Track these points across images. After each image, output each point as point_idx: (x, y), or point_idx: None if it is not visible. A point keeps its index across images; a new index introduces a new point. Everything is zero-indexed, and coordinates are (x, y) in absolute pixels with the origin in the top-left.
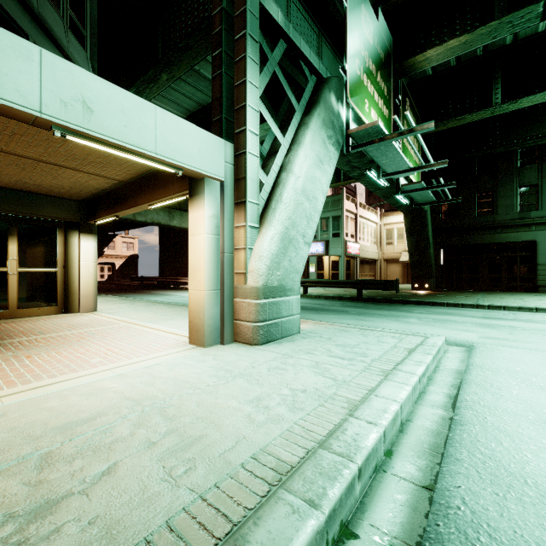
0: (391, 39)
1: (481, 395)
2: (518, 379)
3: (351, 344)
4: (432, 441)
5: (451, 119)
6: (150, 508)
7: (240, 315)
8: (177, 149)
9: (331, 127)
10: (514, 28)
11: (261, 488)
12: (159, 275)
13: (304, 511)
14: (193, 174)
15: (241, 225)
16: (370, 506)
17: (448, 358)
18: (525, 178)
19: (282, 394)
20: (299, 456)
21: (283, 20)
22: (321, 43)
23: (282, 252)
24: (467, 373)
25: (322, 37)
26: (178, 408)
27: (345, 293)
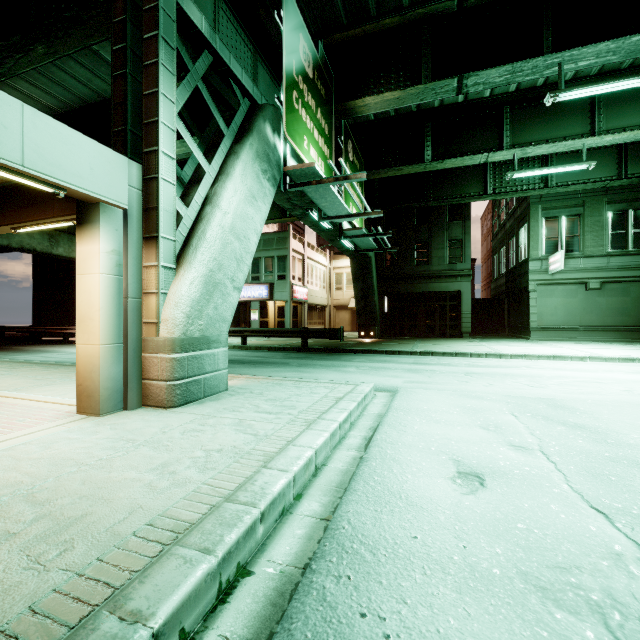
0: (332, 76)
1: (389, 433)
2: (422, 416)
3: (283, 397)
4: (340, 479)
5: (391, 169)
6: (6, 599)
7: (150, 373)
8: (57, 163)
9: (266, 160)
10: (437, 96)
11: (153, 550)
12: (33, 323)
13: (196, 559)
14: (82, 197)
15: (151, 265)
16: (271, 545)
17: (374, 404)
18: (453, 233)
19: (194, 457)
20: (201, 513)
21: (208, 29)
22: (256, 63)
23: (206, 298)
24: (385, 415)
25: (257, 57)
26: (54, 490)
27: (290, 343)
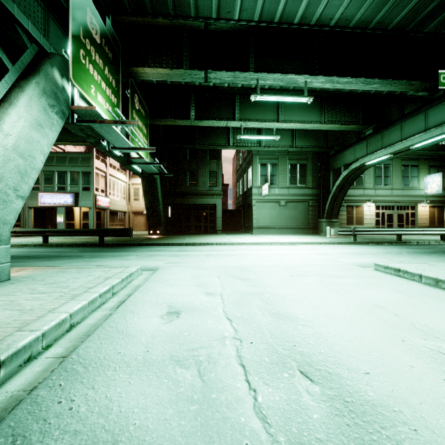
0: (120, 45)
1: (137, 296)
2: (165, 283)
3: (61, 281)
4: (87, 330)
5: (168, 119)
6: None
7: None
8: None
9: (54, 97)
10: (193, 79)
11: None
12: None
13: None
14: None
15: None
16: (9, 382)
17: (138, 279)
18: (212, 167)
19: None
20: None
21: None
22: (47, 18)
23: None
24: (141, 285)
25: (49, 13)
26: None
27: (90, 241)
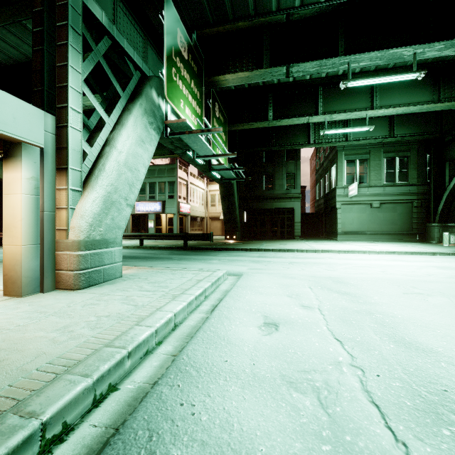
0: (203, 58)
1: (228, 301)
2: (253, 290)
3: (161, 281)
4: (189, 331)
5: (246, 123)
6: None
7: (61, 265)
8: None
9: (152, 115)
10: (273, 77)
11: (49, 377)
12: None
13: (78, 381)
14: (7, 138)
15: (62, 188)
16: (135, 372)
17: (224, 284)
18: (289, 168)
19: (89, 321)
20: (87, 354)
21: (107, 21)
22: (146, 46)
23: (105, 212)
24: (230, 291)
25: (147, 41)
26: None
27: (176, 244)
